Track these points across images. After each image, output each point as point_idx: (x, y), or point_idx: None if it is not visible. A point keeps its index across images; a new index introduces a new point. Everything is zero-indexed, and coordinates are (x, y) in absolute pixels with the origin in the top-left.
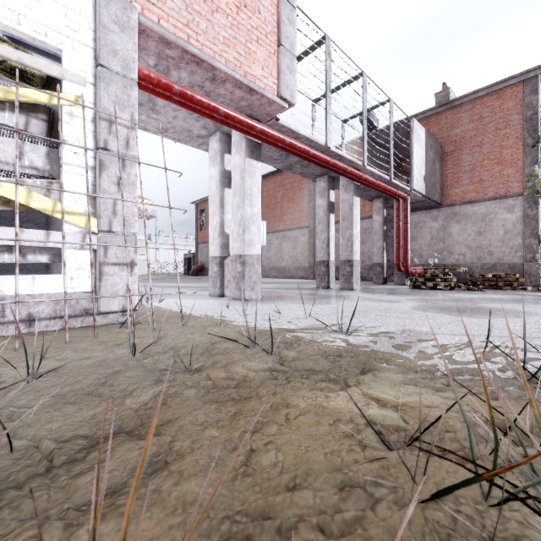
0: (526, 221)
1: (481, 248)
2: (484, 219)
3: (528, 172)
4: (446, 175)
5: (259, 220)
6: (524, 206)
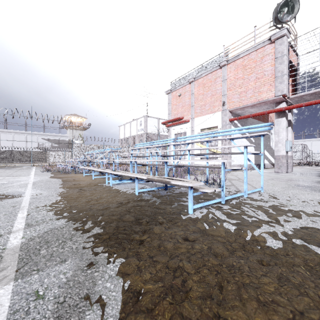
0: None
1: None
2: None
3: None
4: None
5: (283, 141)
6: None
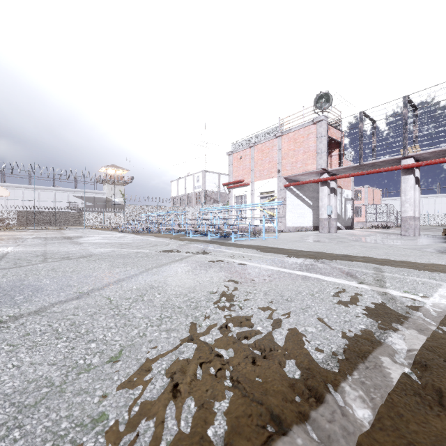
0: None
1: None
2: None
3: None
4: None
5: (325, 206)
6: None
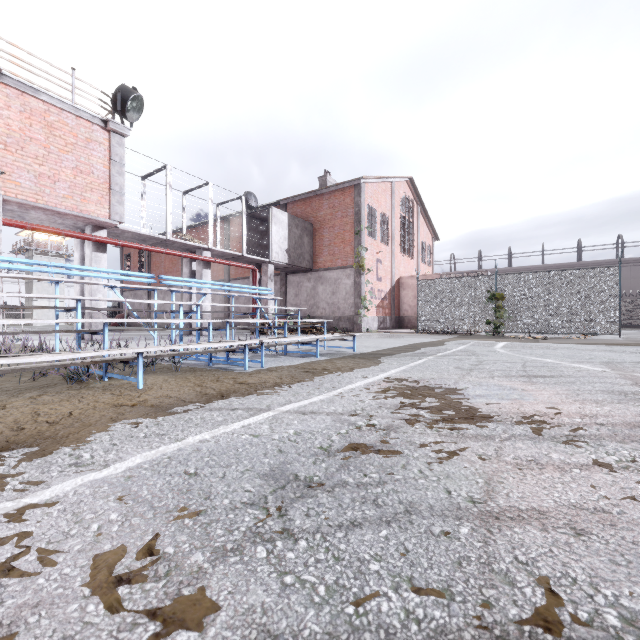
0: (355, 286)
1: (334, 304)
2: (336, 283)
3: (356, 251)
4: (316, 246)
5: (105, 290)
6: (354, 275)
